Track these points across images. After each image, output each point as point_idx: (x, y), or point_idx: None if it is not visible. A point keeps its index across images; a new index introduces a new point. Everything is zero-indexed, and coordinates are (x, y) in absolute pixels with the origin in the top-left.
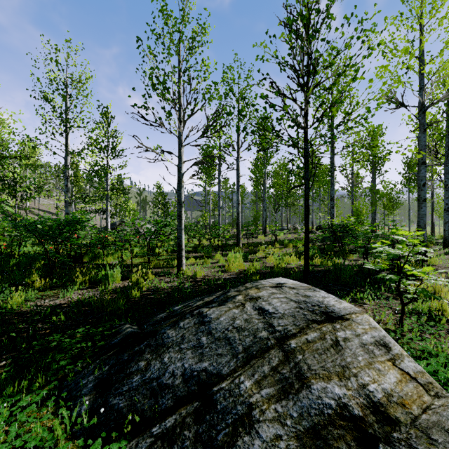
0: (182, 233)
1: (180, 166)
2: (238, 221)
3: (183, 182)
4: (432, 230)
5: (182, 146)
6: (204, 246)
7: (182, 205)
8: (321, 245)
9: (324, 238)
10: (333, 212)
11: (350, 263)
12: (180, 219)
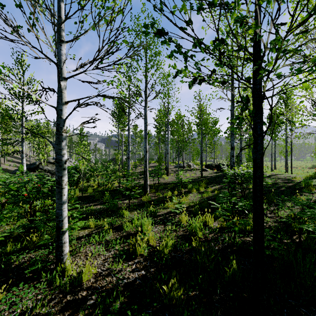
0: (62, 208)
1: (60, 108)
2: (146, 168)
3: (65, 131)
4: (291, 169)
5: (63, 79)
6: (113, 189)
7: (62, 166)
8: (221, 189)
9: (218, 179)
10: (233, 160)
11: (268, 223)
12: (59, 187)
